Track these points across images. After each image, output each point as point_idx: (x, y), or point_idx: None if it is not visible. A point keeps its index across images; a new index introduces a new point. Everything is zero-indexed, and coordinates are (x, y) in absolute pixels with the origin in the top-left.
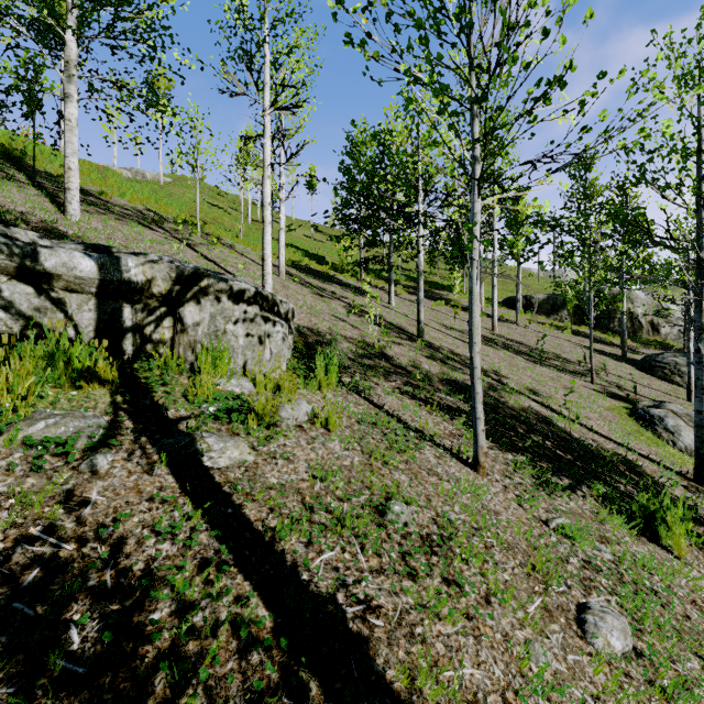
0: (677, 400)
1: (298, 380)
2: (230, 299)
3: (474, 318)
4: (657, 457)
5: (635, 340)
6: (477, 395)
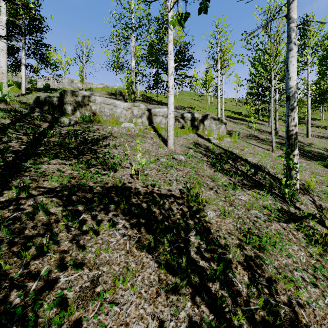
0: None
1: (227, 137)
2: (212, 119)
3: (271, 115)
4: None
5: None
6: (272, 134)
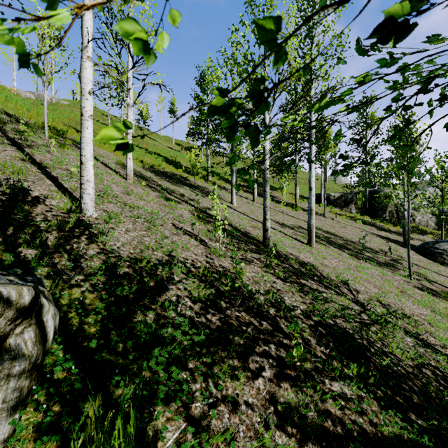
0: None
1: None
2: None
3: None
4: None
5: (401, 226)
6: None
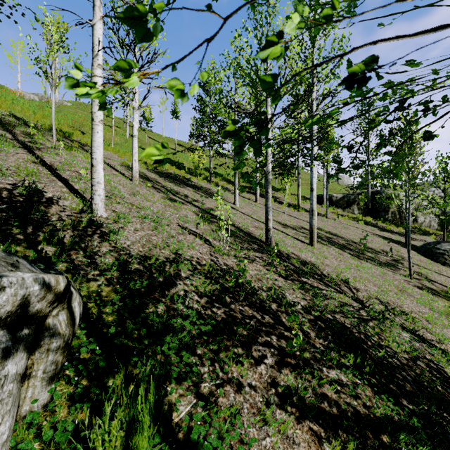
0: None
1: None
2: None
3: None
4: None
5: (403, 227)
6: None
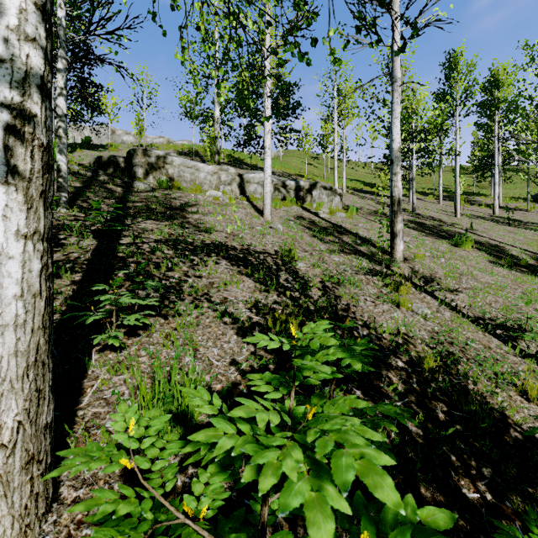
0: None
1: (343, 213)
2: (323, 189)
3: None
4: (529, 249)
5: None
6: None
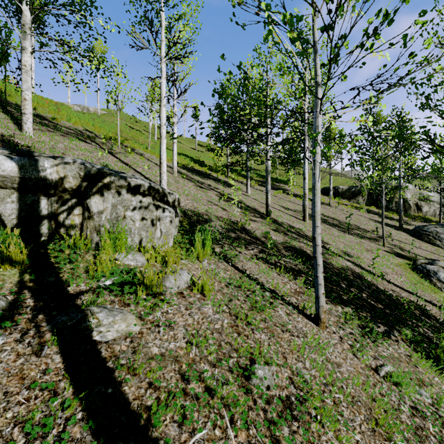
0: (439, 257)
1: (182, 252)
2: (128, 192)
3: (316, 207)
4: (436, 301)
5: (406, 216)
6: (319, 266)
